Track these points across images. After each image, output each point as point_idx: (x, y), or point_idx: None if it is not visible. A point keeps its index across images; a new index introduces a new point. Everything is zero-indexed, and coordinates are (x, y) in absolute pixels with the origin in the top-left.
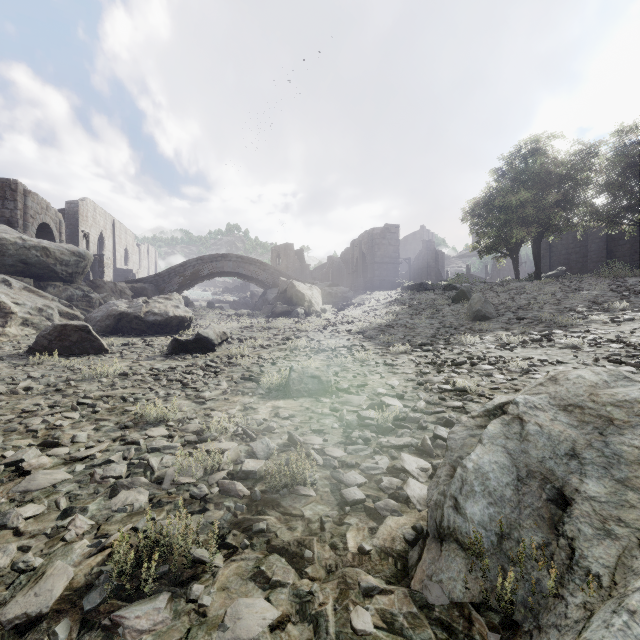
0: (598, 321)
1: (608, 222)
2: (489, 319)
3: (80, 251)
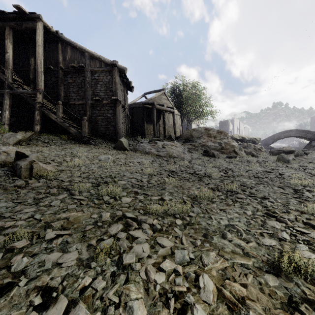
0: None
1: None
2: None
3: (260, 138)
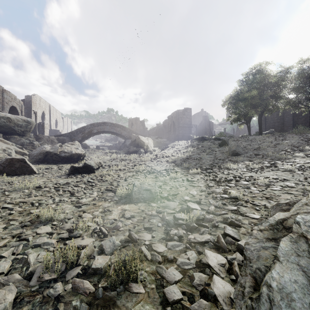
0: (299, 156)
1: (294, 107)
2: (240, 155)
3: (28, 119)
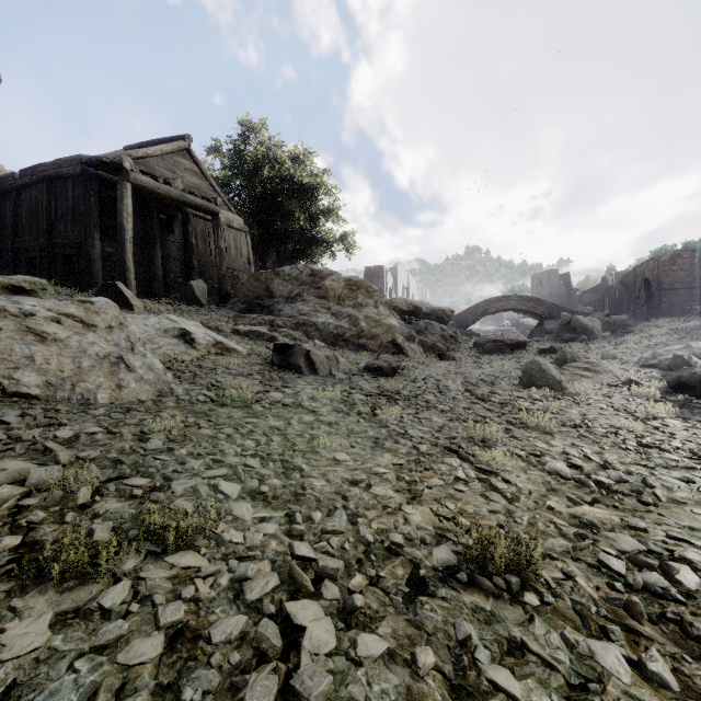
0: None
1: None
2: None
3: (453, 309)
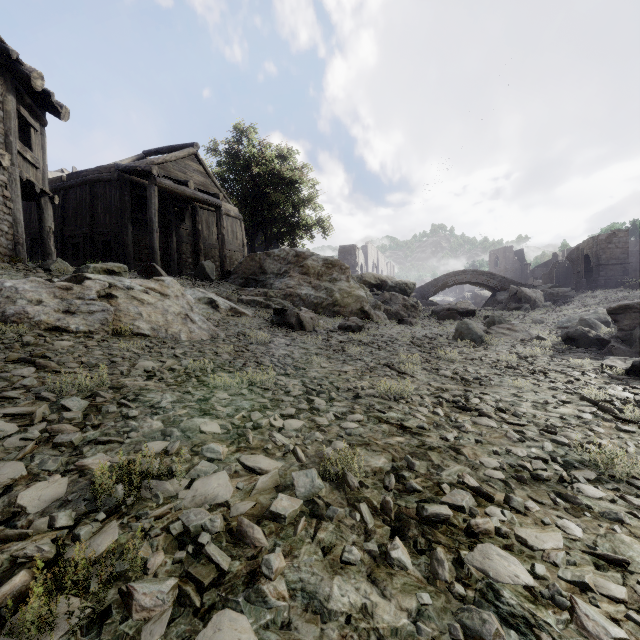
0: None
1: None
2: None
3: (414, 283)
